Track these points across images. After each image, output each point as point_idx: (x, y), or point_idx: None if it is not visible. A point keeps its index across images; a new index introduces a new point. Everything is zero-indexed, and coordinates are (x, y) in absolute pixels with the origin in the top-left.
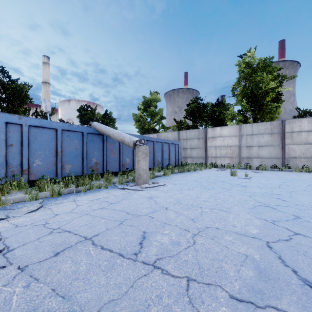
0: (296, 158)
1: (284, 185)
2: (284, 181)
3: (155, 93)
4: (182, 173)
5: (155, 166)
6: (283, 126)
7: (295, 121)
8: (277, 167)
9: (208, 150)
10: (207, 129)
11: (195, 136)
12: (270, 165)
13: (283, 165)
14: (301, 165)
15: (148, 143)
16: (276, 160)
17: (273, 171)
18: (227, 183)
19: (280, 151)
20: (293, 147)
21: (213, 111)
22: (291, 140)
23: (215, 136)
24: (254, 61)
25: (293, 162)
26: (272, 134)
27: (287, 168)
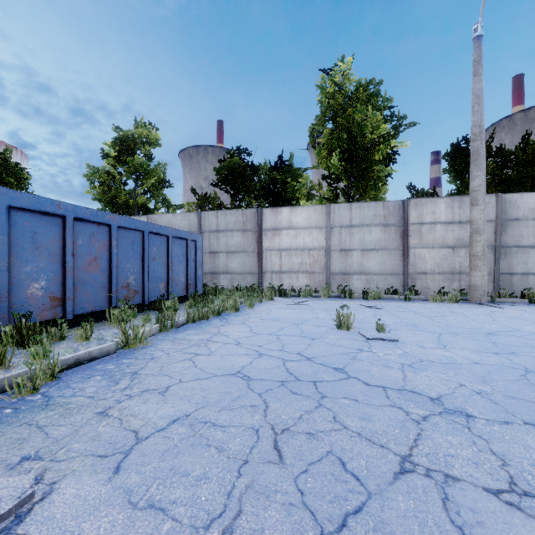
0: (427, 274)
1: (529, 371)
2: (488, 346)
3: (147, 125)
4: (199, 326)
5: (114, 306)
6: (405, 212)
7: (425, 203)
8: (398, 292)
9: (264, 258)
10: (263, 210)
11: (237, 226)
12: (383, 289)
13: (405, 289)
14: (434, 286)
15: (87, 230)
16: (393, 277)
17: (398, 303)
18: (364, 382)
19: (399, 261)
20: (422, 254)
21: (271, 179)
22: (419, 238)
23: (279, 226)
24: (350, 85)
25: (422, 281)
26: (387, 226)
27: (414, 294)
